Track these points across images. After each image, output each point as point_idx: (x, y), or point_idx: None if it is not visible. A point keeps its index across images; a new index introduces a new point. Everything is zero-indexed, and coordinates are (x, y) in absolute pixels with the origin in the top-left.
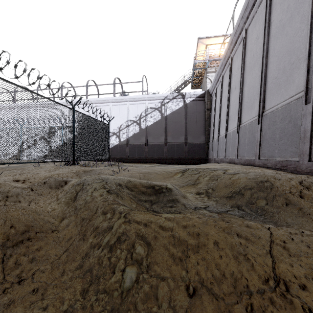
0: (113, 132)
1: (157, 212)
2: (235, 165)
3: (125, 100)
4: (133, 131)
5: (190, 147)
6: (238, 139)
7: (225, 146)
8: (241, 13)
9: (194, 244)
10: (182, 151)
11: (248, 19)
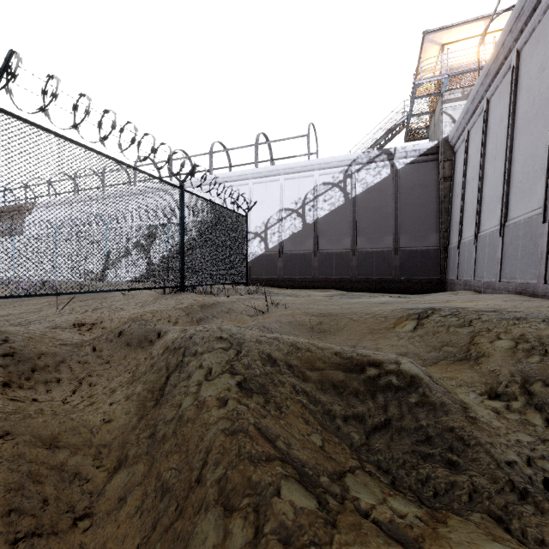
0: (255, 232)
1: (397, 482)
2: (543, 299)
3: (276, 172)
4: (291, 229)
5: (406, 257)
6: None
7: (501, 254)
8: None
9: None
10: (388, 266)
11: None
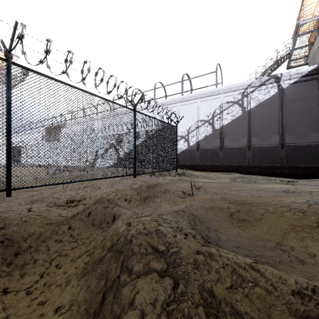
0: (181, 136)
1: None
2: None
3: (195, 97)
4: (205, 133)
5: (291, 151)
6: None
7: None
8: None
9: None
10: (276, 157)
11: None
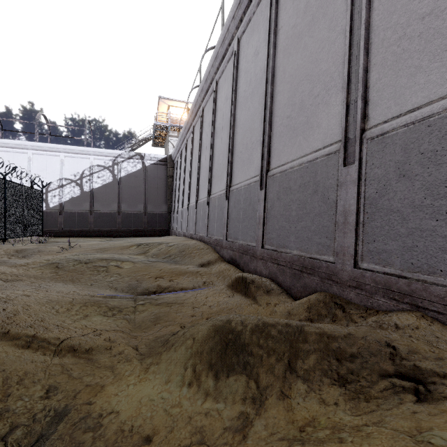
0: None
1: None
2: (185, 237)
3: (57, 149)
4: (71, 194)
5: (151, 217)
6: (188, 216)
7: (181, 220)
8: (190, 113)
9: (137, 270)
10: (141, 222)
11: (194, 120)
